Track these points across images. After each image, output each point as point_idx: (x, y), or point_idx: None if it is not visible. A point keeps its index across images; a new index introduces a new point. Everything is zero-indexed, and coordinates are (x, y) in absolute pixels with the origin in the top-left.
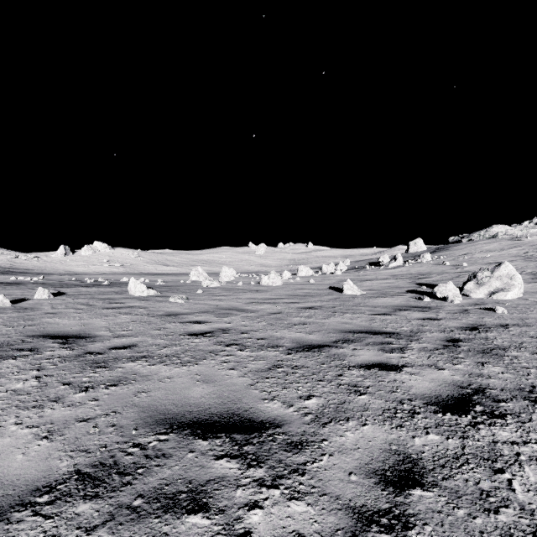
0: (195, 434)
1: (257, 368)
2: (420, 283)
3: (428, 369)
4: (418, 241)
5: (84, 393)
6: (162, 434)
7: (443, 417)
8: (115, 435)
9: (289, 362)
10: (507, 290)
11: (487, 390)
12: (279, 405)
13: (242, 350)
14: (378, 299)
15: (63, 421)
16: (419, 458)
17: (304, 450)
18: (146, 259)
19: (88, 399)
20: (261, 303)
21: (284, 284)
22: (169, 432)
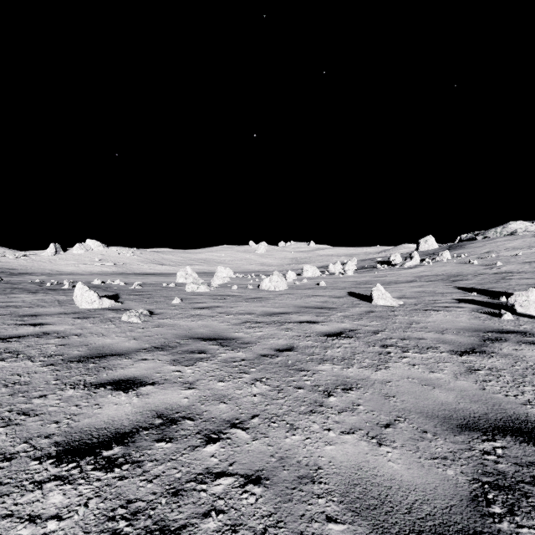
0: None
1: None
2: (461, 287)
3: None
4: (429, 238)
5: None
6: None
7: None
8: None
9: None
10: None
11: None
12: None
13: None
14: (430, 314)
15: None
16: None
17: None
18: (141, 258)
19: None
20: (259, 323)
21: (290, 287)
22: None
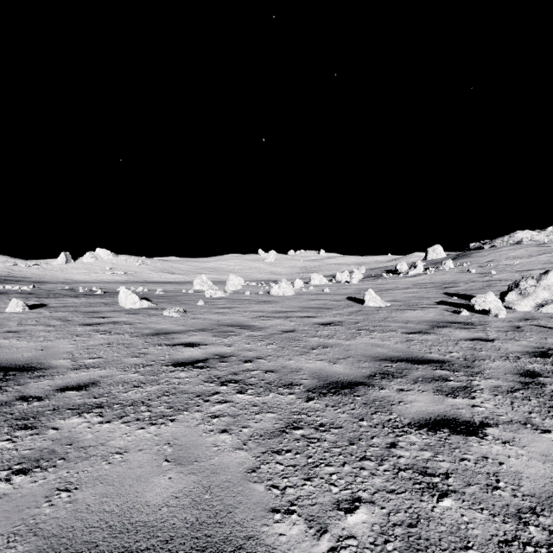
0: None
1: (262, 430)
2: (449, 292)
3: (524, 431)
4: (437, 247)
5: None
6: None
7: None
8: None
9: (311, 417)
10: None
11: None
12: (302, 530)
13: (242, 392)
14: (407, 312)
15: None
16: None
17: None
18: (151, 267)
19: None
20: (270, 317)
21: (297, 293)
22: None
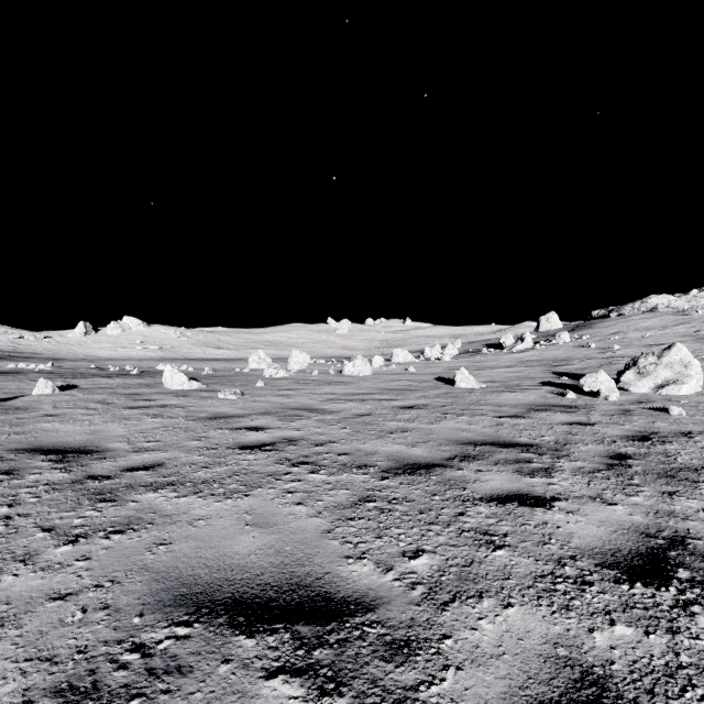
0: (236, 624)
1: (336, 503)
2: (558, 372)
3: (591, 504)
4: (551, 315)
5: (71, 545)
6: (181, 624)
7: (631, 591)
8: (105, 626)
9: (385, 493)
10: (681, 383)
11: (689, 541)
12: (371, 568)
13: (315, 472)
14: (504, 394)
15: (26, 599)
16: (607, 675)
17: (413, 659)
18: (192, 340)
19: (75, 558)
20: (343, 400)
21: (375, 373)
22: (193, 621)
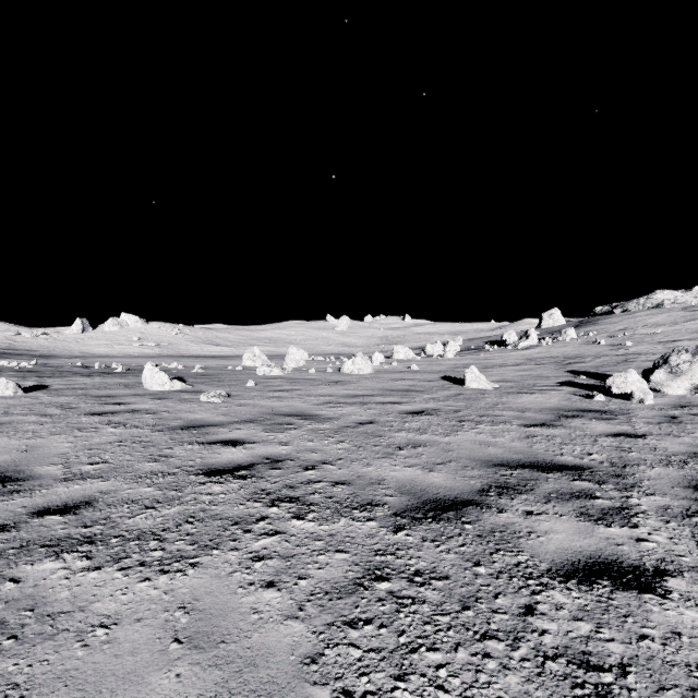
0: None
1: (329, 582)
2: (573, 370)
3: None
4: (554, 312)
5: None
6: None
7: None
8: None
9: (402, 559)
10: None
11: None
12: None
13: (300, 516)
14: (522, 396)
15: None
16: None
17: None
18: (190, 337)
19: None
20: (342, 403)
21: (376, 371)
22: None
